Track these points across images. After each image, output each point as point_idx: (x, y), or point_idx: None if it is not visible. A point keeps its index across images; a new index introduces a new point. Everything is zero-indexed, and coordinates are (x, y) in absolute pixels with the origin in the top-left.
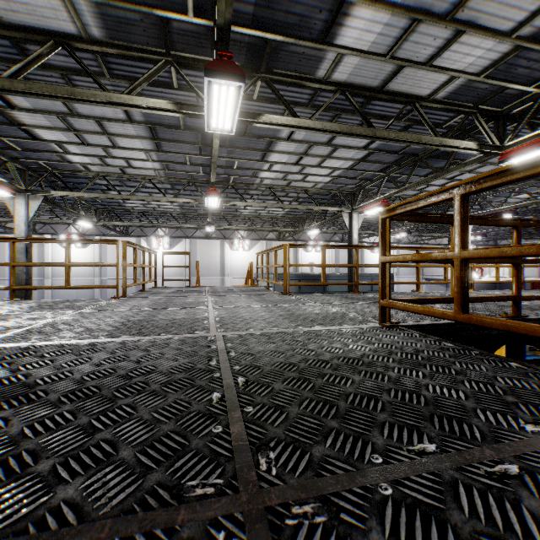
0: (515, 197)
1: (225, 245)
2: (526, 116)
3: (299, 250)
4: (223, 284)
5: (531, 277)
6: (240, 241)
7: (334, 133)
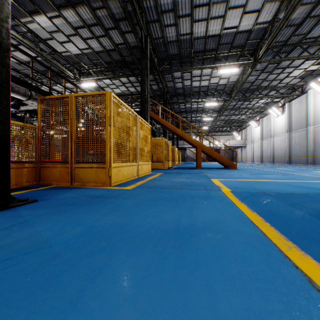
0: None
1: None
2: None
3: None
4: None
5: None
6: None
7: None
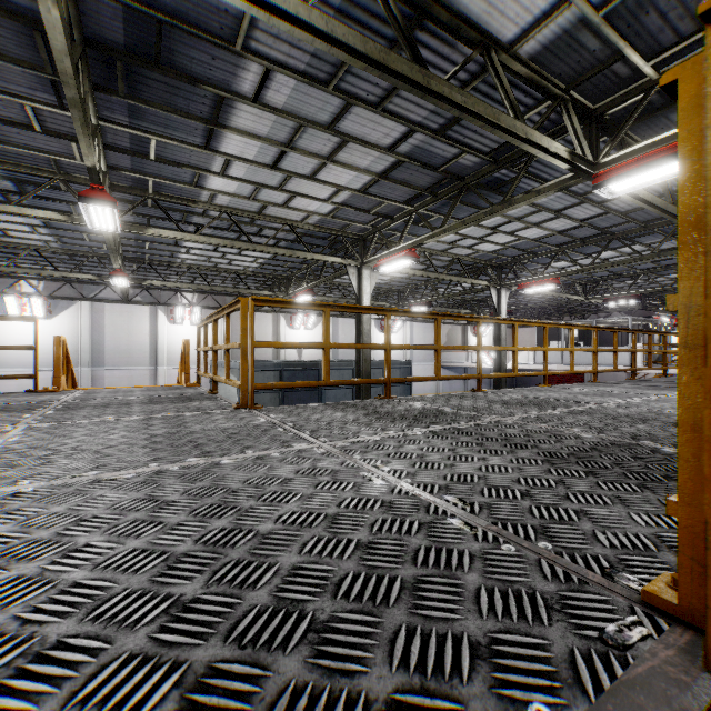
0: (552, 265)
1: (159, 314)
2: (634, 118)
3: (281, 326)
4: (155, 379)
5: (557, 363)
6: (185, 310)
7: (352, 57)
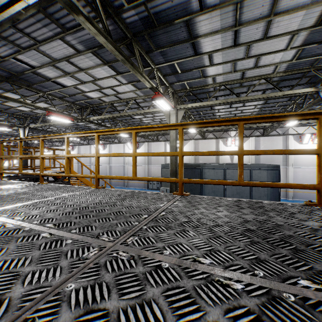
0: None
1: (167, 144)
2: None
3: (219, 145)
4: None
5: None
6: None
7: None
